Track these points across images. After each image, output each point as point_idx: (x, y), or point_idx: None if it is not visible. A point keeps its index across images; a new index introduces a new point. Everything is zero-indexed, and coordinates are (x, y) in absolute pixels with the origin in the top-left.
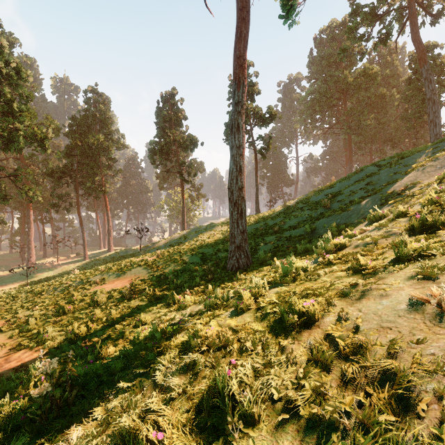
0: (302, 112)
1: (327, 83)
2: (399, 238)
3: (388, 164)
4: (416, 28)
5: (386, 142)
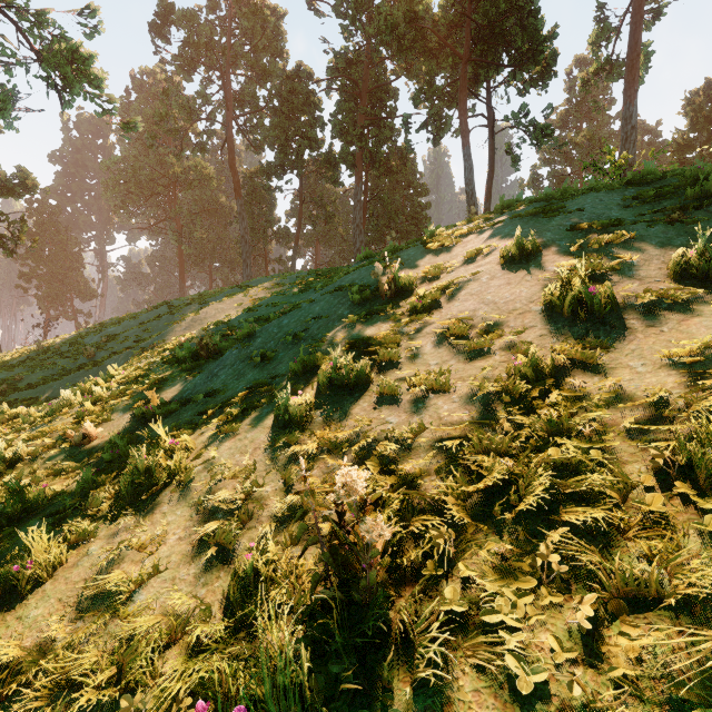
0: (110, 184)
1: (145, 159)
2: (30, 410)
3: (179, 307)
4: (232, 155)
5: (227, 263)
